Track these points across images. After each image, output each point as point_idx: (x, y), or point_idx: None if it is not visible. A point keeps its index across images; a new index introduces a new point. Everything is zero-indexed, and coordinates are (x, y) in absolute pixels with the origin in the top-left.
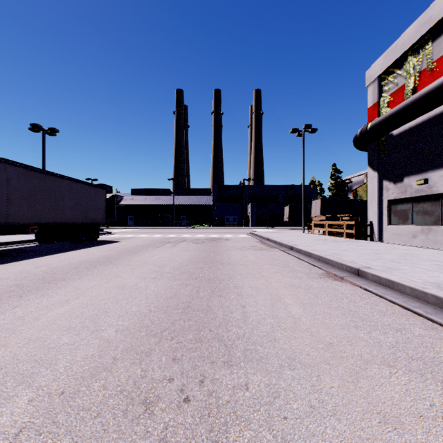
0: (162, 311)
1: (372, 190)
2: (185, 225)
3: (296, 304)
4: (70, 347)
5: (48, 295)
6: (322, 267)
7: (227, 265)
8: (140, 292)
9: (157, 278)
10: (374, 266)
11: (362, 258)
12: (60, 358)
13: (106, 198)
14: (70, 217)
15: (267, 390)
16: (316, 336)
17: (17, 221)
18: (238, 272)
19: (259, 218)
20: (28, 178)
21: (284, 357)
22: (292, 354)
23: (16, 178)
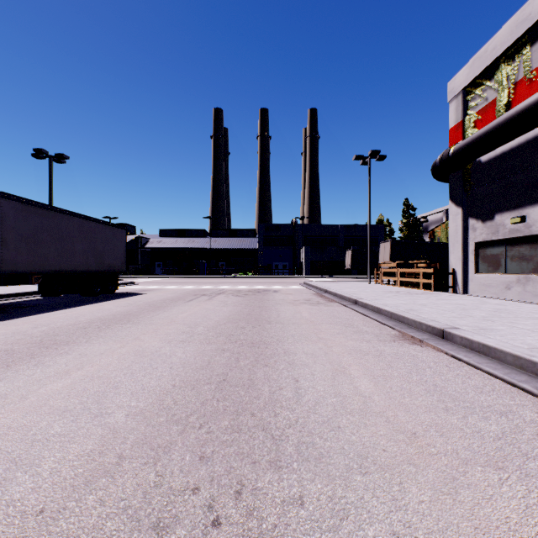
0: (189, 386)
1: (455, 230)
2: (224, 274)
3: (365, 376)
4: (62, 439)
5: (44, 364)
6: (396, 327)
7: (275, 324)
8: (163, 360)
9: (186, 341)
10: (463, 326)
11: (445, 315)
12: (46, 455)
13: (129, 240)
14: (82, 263)
15: (330, 507)
16: (394, 423)
17: (14, 269)
18: (289, 333)
19: (315, 265)
20: (28, 215)
21: (353, 454)
22: (363, 450)
23: (12, 215)
